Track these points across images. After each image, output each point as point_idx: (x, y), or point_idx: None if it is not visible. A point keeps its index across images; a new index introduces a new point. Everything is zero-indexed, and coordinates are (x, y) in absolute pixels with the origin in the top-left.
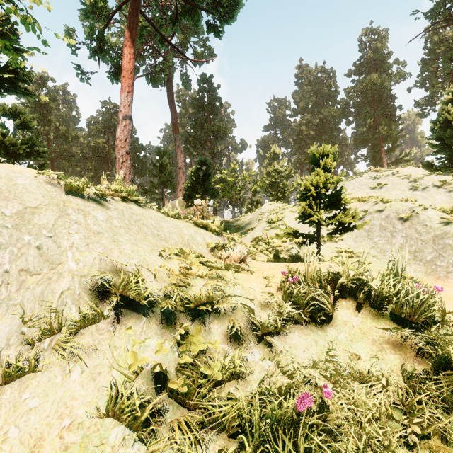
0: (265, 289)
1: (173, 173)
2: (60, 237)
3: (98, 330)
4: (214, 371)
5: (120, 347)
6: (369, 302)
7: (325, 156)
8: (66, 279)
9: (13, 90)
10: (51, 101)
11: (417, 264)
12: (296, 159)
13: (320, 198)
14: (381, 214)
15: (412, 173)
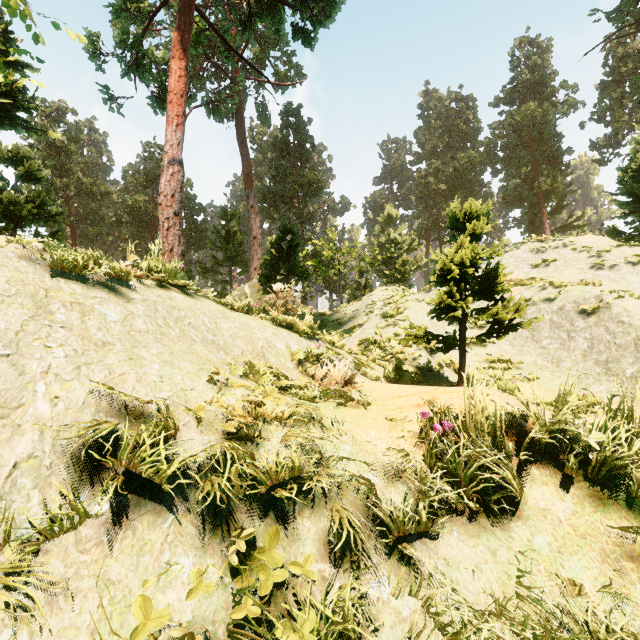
0: (391, 442)
1: (244, 244)
2: (26, 355)
3: (79, 543)
4: (303, 635)
5: (118, 581)
6: (582, 472)
7: (473, 218)
8: (28, 436)
9: (9, 123)
10: (71, 142)
11: (611, 381)
12: (420, 225)
13: (465, 281)
14: (552, 305)
15: (593, 243)
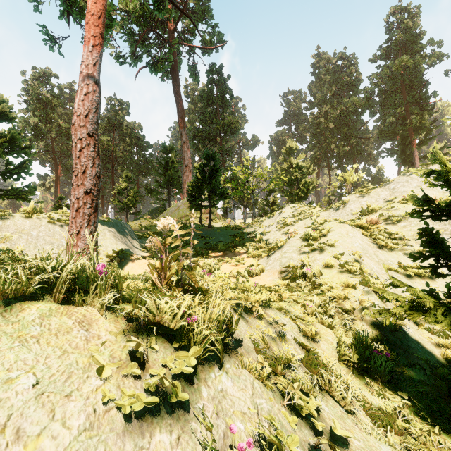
0: None
1: (180, 171)
2: None
3: None
4: None
5: None
6: None
7: None
8: None
9: None
10: (54, 98)
11: None
12: (313, 155)
13: None
14: None
15: None
